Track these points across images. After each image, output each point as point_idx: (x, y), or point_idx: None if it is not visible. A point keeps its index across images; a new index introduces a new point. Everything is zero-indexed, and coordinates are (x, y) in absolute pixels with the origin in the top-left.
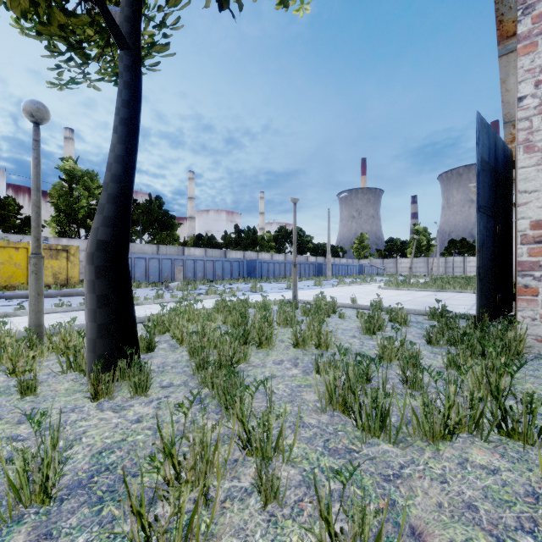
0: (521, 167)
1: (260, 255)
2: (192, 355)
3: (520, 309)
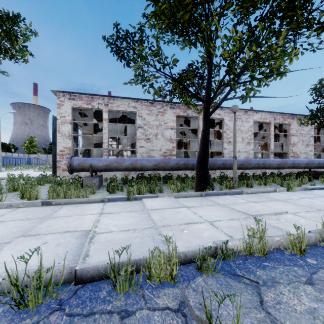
0: (57, 136)
1: None
2: None
3: (57, 172)
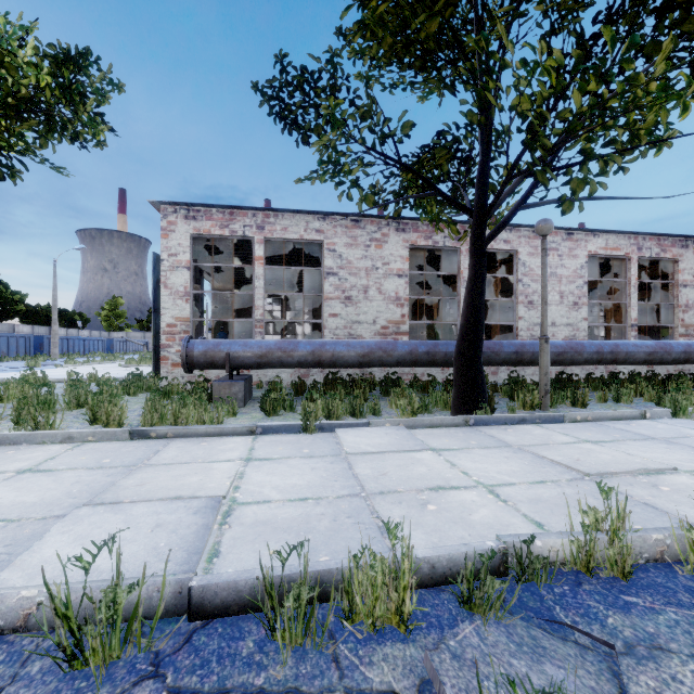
0: (163, 295)
1: None
2: None
3: (162, 368)
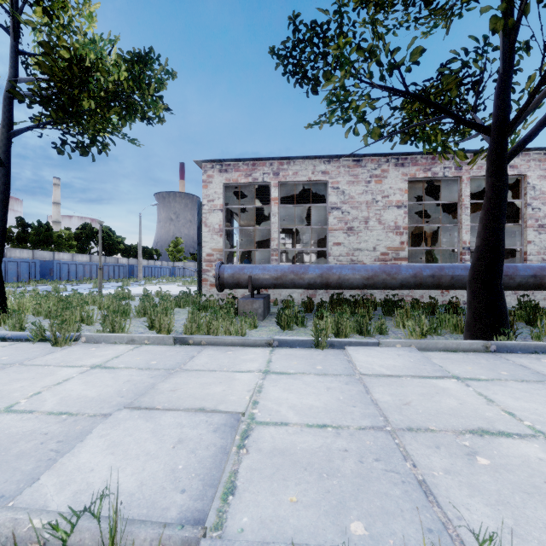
0: (204, 232)
1: (57, 255)
2: (37, 315)
3: (203, 287)
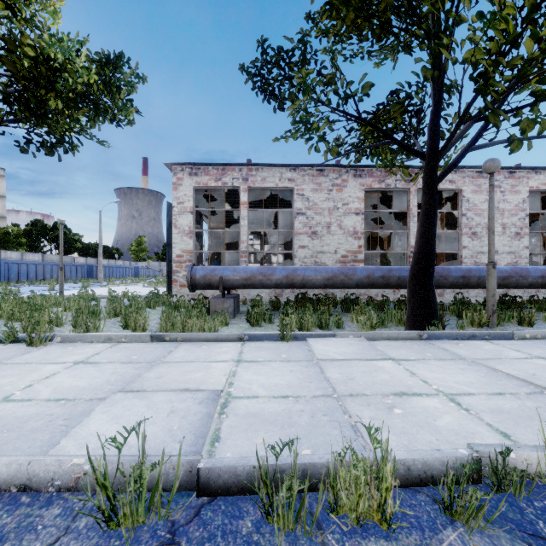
0: (173, 233)
1: (3, 253)
2: None
3: (173, 288)
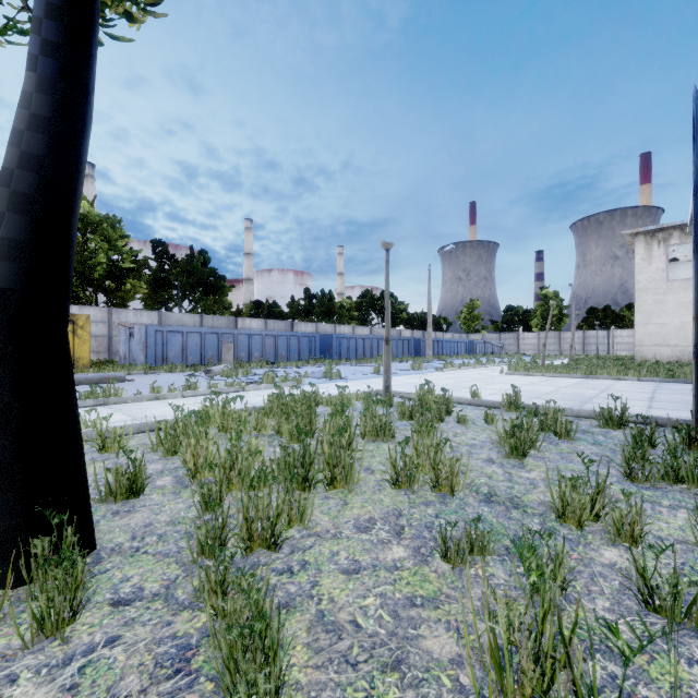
0: None
1: (338, 328)
2: (204, 508)
3: None
